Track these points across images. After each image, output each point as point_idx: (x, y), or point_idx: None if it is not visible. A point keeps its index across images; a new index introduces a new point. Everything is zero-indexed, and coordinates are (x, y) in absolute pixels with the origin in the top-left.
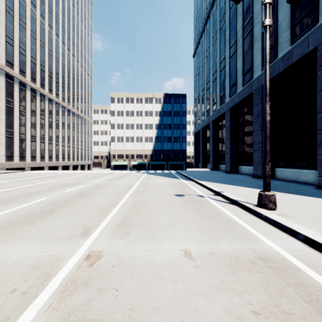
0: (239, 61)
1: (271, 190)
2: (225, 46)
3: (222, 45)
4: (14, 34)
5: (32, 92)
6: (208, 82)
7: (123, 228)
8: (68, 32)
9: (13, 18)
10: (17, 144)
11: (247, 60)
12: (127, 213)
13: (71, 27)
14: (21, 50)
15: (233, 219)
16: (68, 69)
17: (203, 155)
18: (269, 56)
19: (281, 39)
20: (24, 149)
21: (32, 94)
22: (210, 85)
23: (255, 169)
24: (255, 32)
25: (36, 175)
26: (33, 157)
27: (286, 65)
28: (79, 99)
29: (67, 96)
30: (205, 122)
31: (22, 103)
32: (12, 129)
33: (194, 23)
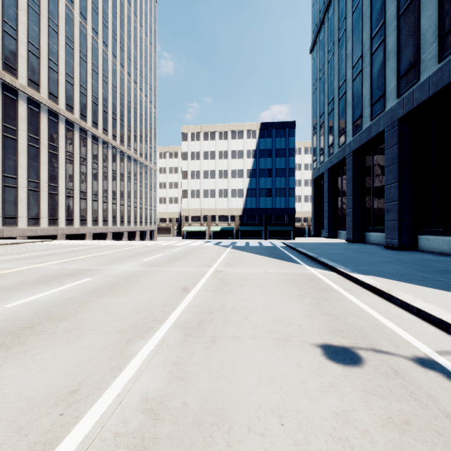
0: (428, 10)
1: None
2: None
3: (376, 1)
4: (40, 41)
5: (68, 126)
6: (341, 85)
7: None
8: (121, 40)
9: (39, 18)
10: (46, 201)
11: None
12: None
13: (125, 34)
14: (51, 64)
15: None
16: (121, 93)
17: (330, 215)
18: None
19: None
20: (55, 208)
21: (68, 128)
22: (346, 89)
23: None
24: None
25: (48, 249)
26: (70, 220)
27: None
28: (137, 137)
29: (120, 133)
30: (335, 156)
31: (52, 141)
32: (38, 178)
33: None
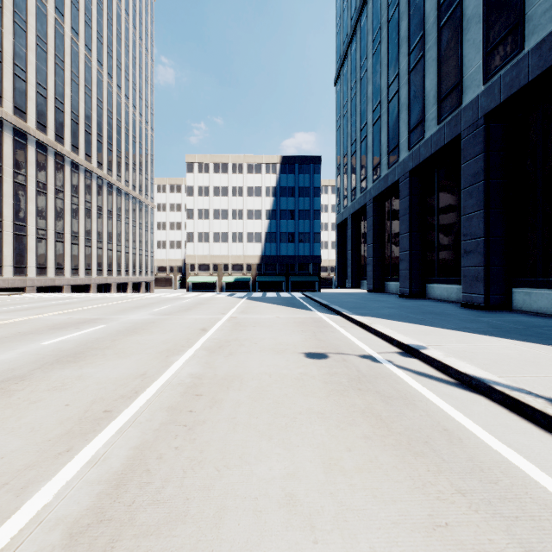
0: (431, 74)
1: (539, 343)
2: (398, 51)
3: (392, 50)
4: (3, 41)
5: (39, 150)
6: (363, 127)
7: (88, 546)
8: (108, 44)
9: (1, 11)
10: (10, 244)
11: (449, 69)
12: (152, 434)
13: (114, 36)
14: (17, 71)
15: (523, 473)
16: (108, 110)
17: (353, 264)
18: (503, 50)
19: (534, 9)
20: (23, 253)
21: (40, 152)
22: (367, 132)
23: (467, 291)
24: (467, 9)
25: (29, 302)
26: (42, 269)
27: (546, 61)
28: (129, 165)
29: (107, 159)
30: (358, 201)
31: (19, 168)
32: None
33: (336, 22)
